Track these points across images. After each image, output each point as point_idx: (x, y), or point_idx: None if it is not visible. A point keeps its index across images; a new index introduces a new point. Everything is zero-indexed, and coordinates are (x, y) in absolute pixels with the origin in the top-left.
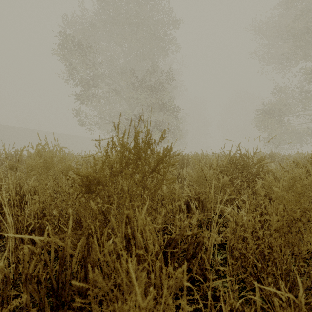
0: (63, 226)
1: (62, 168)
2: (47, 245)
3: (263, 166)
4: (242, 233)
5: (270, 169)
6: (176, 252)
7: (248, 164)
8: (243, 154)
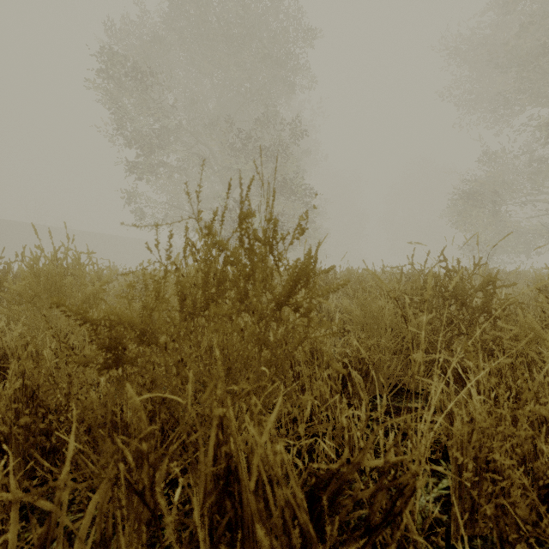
0: (66, 438)
1: (83, 299)
2: (42, 470)
3: (494, 293)
4: (497, 454)
5: (517, 299)
6: (341, 507)
7: (464, 289)
8: (450, 270)
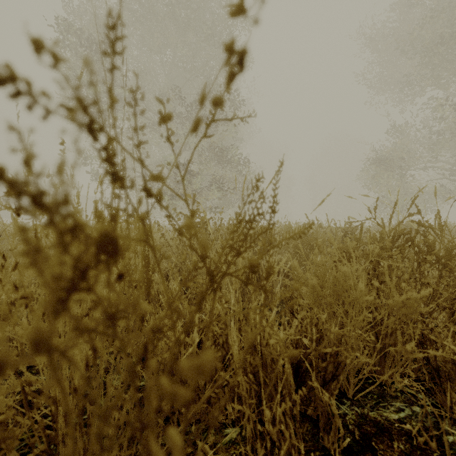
0: None
1: None
2: None
3: None
4: None
5: None
6: None
7: (451, 251)
8: (424, 225)
